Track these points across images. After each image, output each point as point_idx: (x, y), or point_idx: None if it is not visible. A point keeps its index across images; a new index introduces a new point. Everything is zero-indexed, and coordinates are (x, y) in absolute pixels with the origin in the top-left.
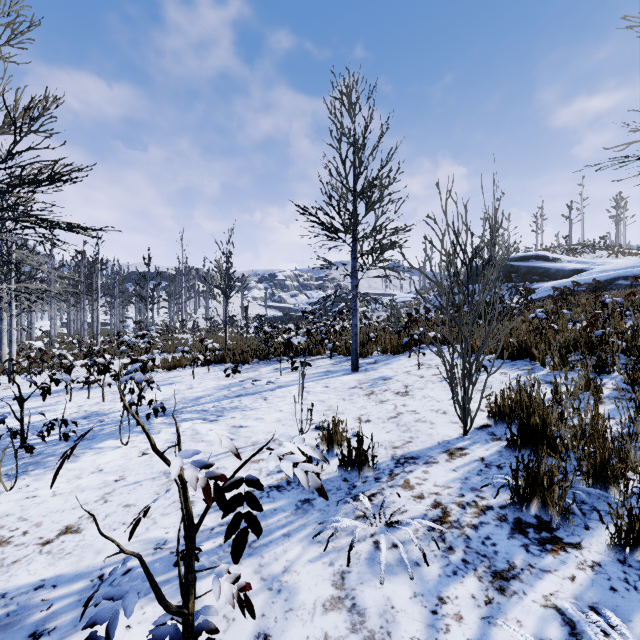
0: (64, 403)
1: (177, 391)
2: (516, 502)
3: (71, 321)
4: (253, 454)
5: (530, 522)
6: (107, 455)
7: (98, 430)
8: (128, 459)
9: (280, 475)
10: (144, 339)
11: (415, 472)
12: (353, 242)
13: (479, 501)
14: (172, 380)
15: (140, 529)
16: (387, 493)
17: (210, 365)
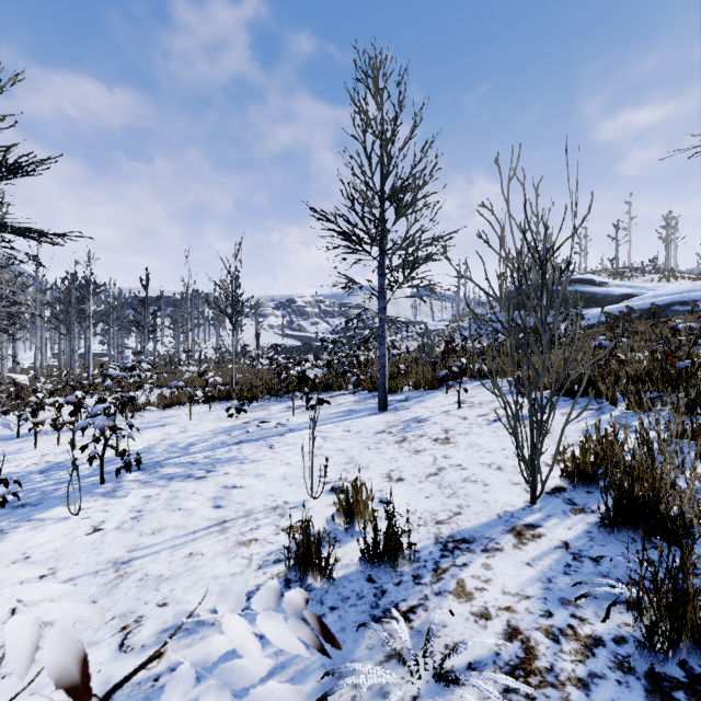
0: (26, 451)
1: (167, 435)
2: (647, 639)
3: (61, 351)
4: (131, 673)
5: (674, 676)
6: (45, 531)
7: (50, 491)
8: (71, 539)
9: (277, 568)
10: (133, 372)
11: (471, 566)
12: (380, 255)
13: (578, 627)
14: (165, 421)
15: (44, 676)
16: (435, 615)
17: (213, 402)
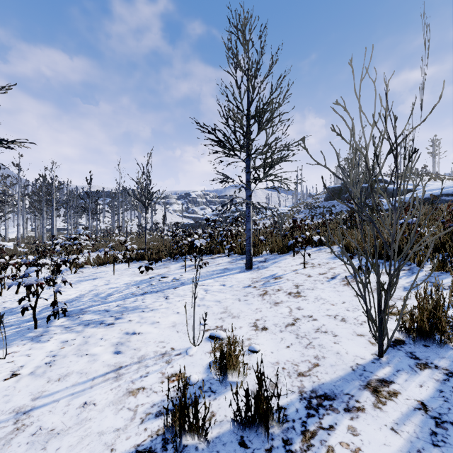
0: None
1: (94, 287)
2: None
3: (36, 227)
4: None
5: None
6: None
7: None
8: None
9: (157, 423)
10: (75, 241)
11: (338, 430)
12: (247, 158)
13: None
14: (96, 275)
15: None
16: None
17: (132, 262)
